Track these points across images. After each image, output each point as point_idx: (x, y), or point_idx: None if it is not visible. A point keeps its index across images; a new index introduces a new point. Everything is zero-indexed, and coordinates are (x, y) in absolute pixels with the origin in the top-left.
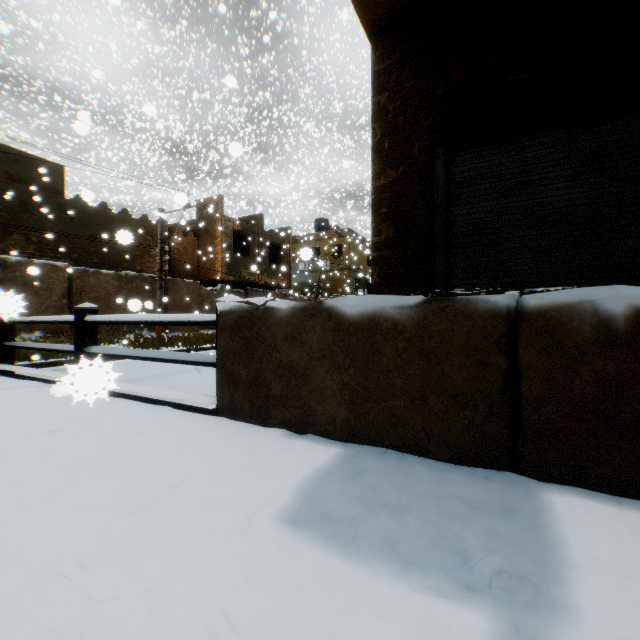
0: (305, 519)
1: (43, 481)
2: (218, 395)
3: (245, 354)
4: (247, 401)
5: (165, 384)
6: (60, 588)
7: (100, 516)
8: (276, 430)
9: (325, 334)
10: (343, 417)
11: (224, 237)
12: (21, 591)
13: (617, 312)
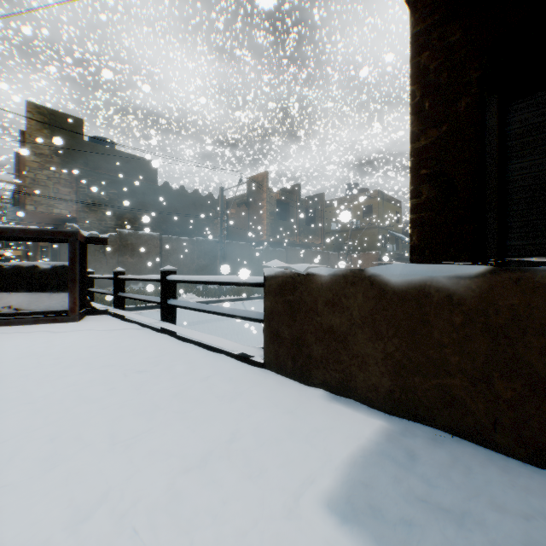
0: (354, 511)
1: (130, 420)
2: (264, 350)
3: (288, 315)
4: (290, 359)
5: (224, 326)
6: (131, 545)
7: (167, 466)
8: (317, 390)
9: (366, 302)
10: (386, 387)
11: (268, 206)
12: (102, 539)
13: None
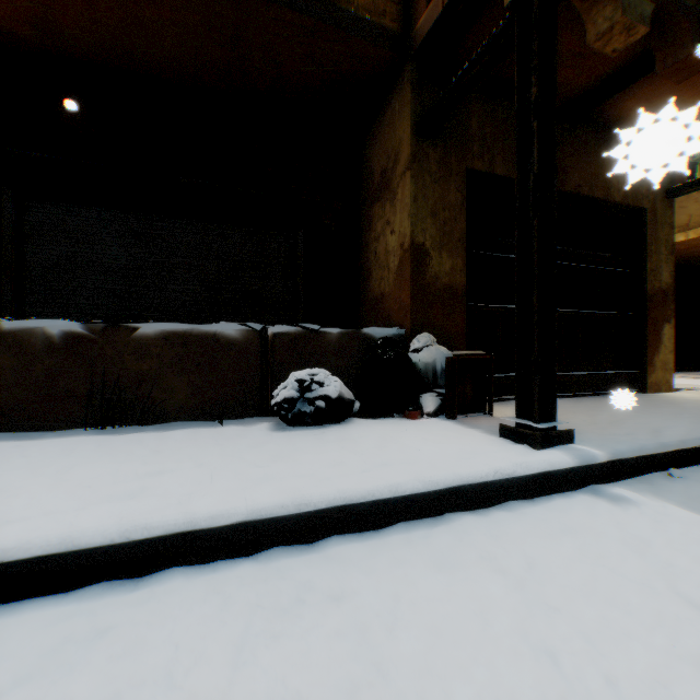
0: None
1: None
2: None
3: None
4: None
5: None
6: None
7: None
8: None
9: None
10: None
11: None
12: None
13: (57, 334)
